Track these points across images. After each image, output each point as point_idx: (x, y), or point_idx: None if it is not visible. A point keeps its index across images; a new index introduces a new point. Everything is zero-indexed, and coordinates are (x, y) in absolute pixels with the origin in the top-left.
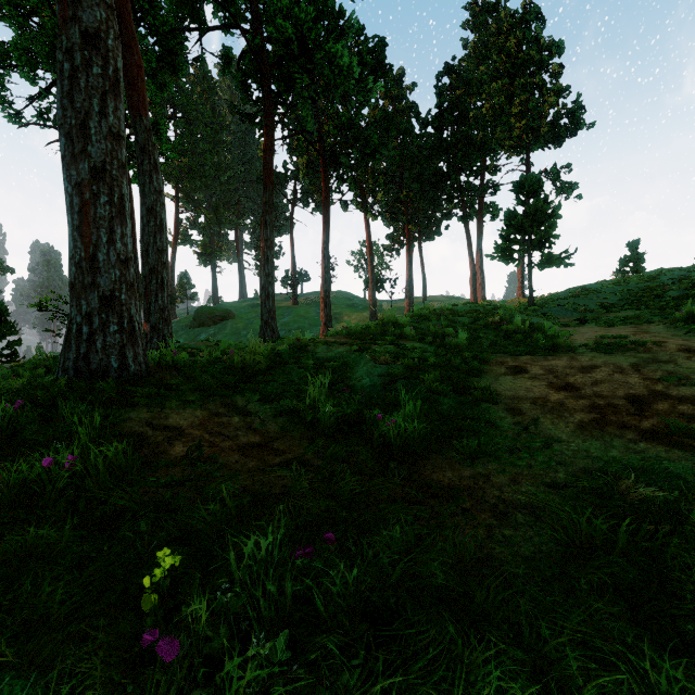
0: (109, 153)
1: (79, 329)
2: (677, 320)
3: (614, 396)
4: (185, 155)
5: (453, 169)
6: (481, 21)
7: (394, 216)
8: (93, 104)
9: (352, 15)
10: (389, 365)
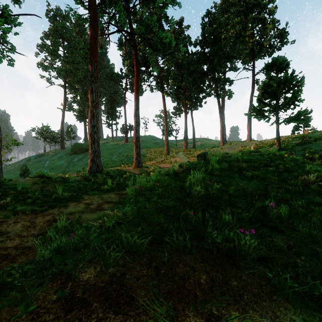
0: None
1: None
2: None
3: None
4: (68, 64)
5: (211, 69)
6: None
7: (178, 96)
8: None
9: None
10: None
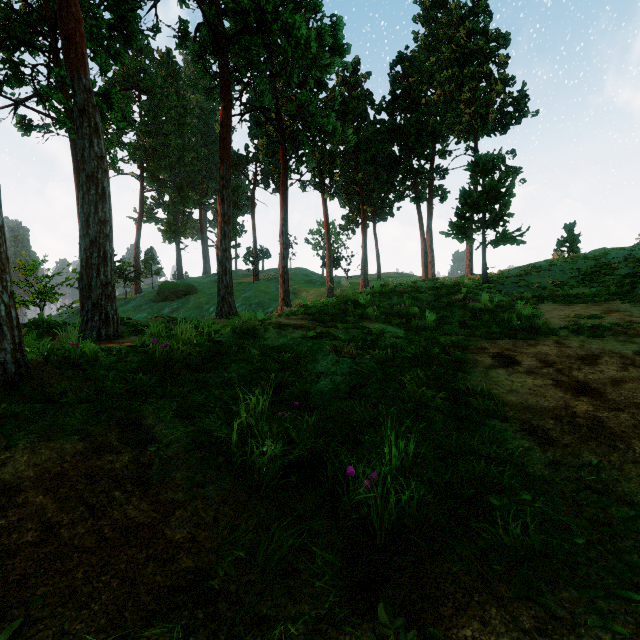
0: None
1: None
2: None
3: None
4: (149, 136)
5: (406, 153)
6: (431, 15)
7: (350, 197)
8: None
9: None
10: (355, 359)
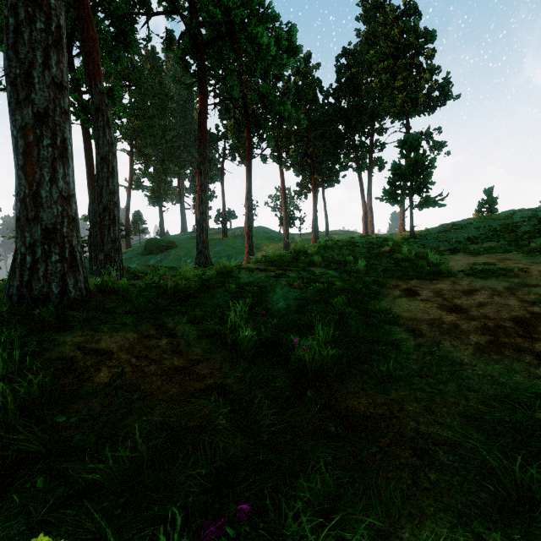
0: (51, 101)
1: (23, 259)
2: (532, 250)
3: (500, 318)
4: (137, 119)
5: (349, 131)
6: (371, 15)
7: (303, 168)
8: (37, 56)
9: (270, 5)
10: (302, 289)
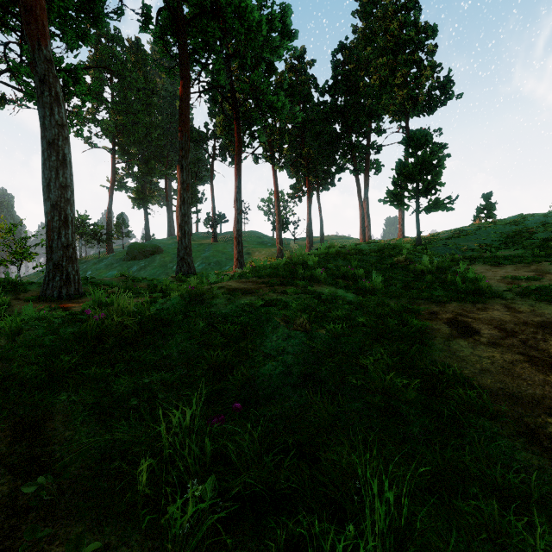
0: None
1: None
2: None
3: None
4: (120, 114)
5: (346, 130)
6: (368, 10)
7: (297, 169)
8: None
9: None
10: (307, 332)
